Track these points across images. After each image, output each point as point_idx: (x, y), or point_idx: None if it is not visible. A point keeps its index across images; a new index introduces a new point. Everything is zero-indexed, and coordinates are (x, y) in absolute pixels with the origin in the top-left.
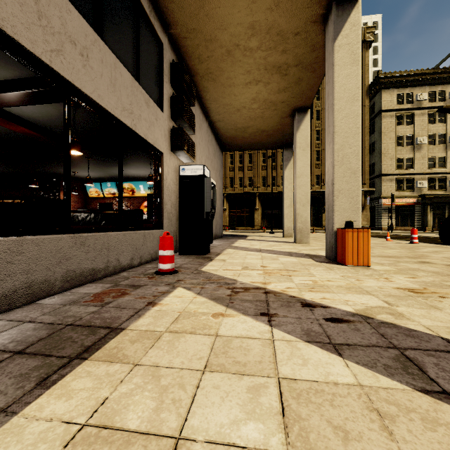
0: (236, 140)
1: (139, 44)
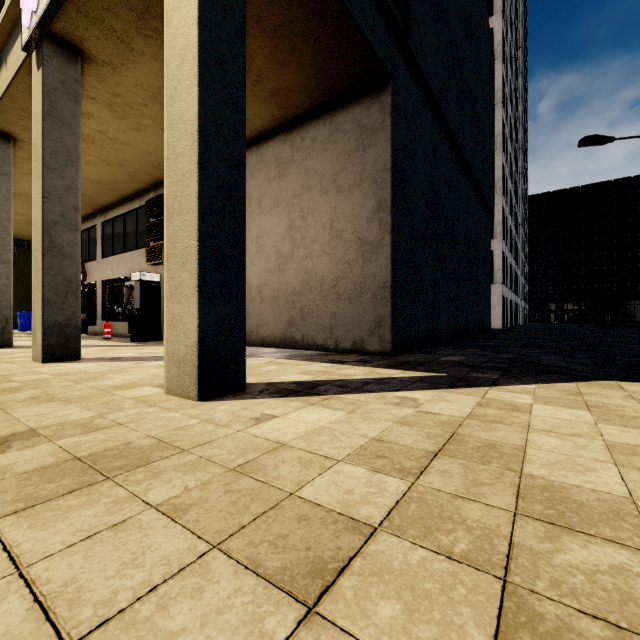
0: (290, 84)
1: (137, 229)
